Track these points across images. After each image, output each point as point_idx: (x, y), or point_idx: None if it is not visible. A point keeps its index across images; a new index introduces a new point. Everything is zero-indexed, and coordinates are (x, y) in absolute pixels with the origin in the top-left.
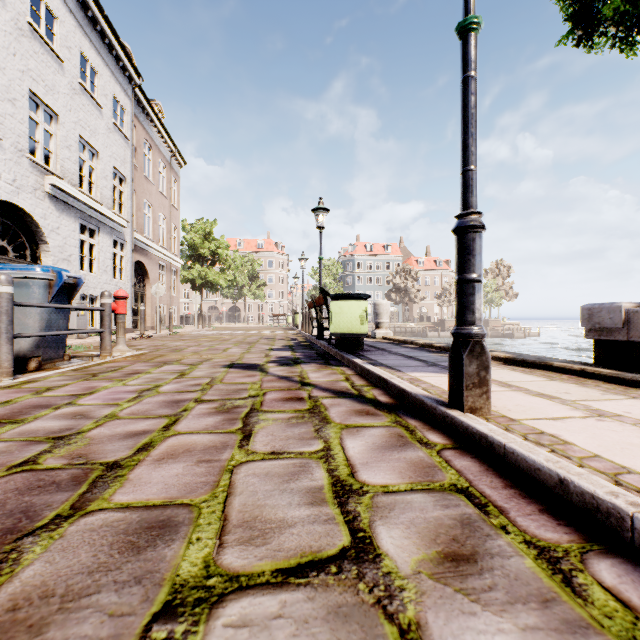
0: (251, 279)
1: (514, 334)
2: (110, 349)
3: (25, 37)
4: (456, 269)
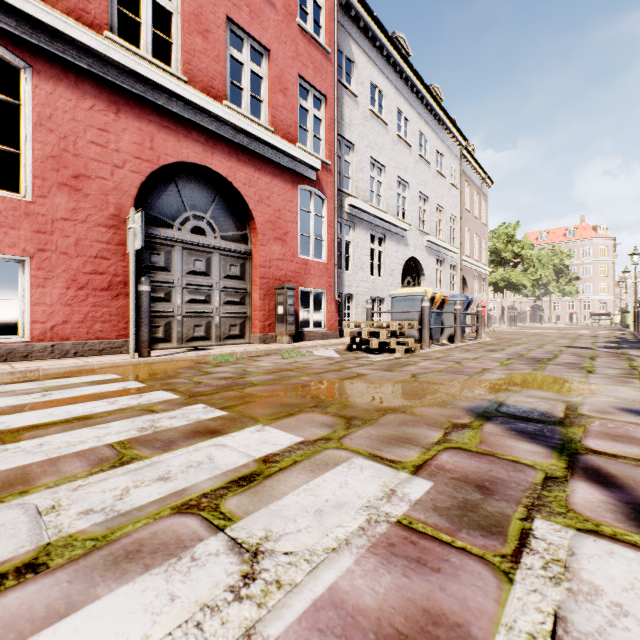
0: (557, 274)
1: None
2: (481, 335)
3: (417, 164)
4: None
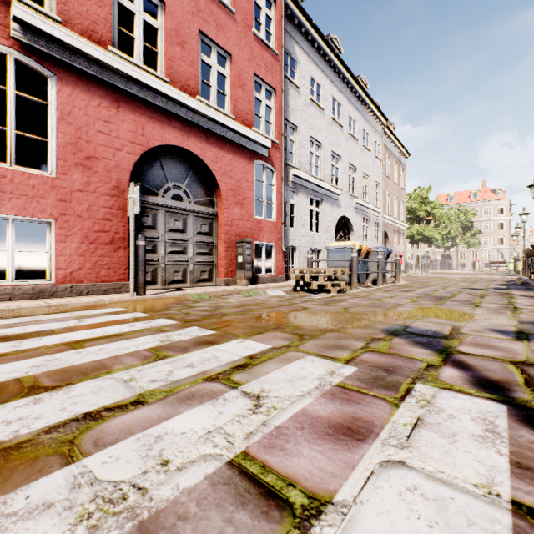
0: (463, 229)
1: None
2: (399, 279)
3: (347, 140)
4: None
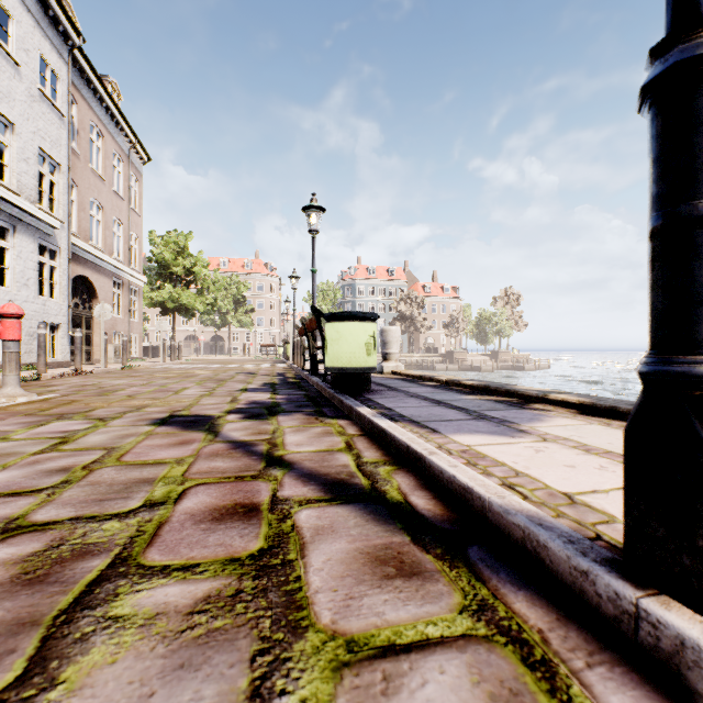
0: (237, 304)
1: (525, 366)
2: None
3: None
4: (659, 193)
